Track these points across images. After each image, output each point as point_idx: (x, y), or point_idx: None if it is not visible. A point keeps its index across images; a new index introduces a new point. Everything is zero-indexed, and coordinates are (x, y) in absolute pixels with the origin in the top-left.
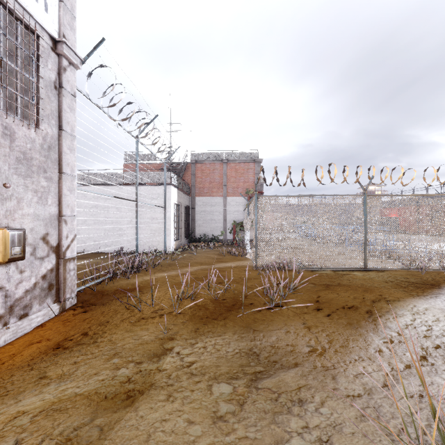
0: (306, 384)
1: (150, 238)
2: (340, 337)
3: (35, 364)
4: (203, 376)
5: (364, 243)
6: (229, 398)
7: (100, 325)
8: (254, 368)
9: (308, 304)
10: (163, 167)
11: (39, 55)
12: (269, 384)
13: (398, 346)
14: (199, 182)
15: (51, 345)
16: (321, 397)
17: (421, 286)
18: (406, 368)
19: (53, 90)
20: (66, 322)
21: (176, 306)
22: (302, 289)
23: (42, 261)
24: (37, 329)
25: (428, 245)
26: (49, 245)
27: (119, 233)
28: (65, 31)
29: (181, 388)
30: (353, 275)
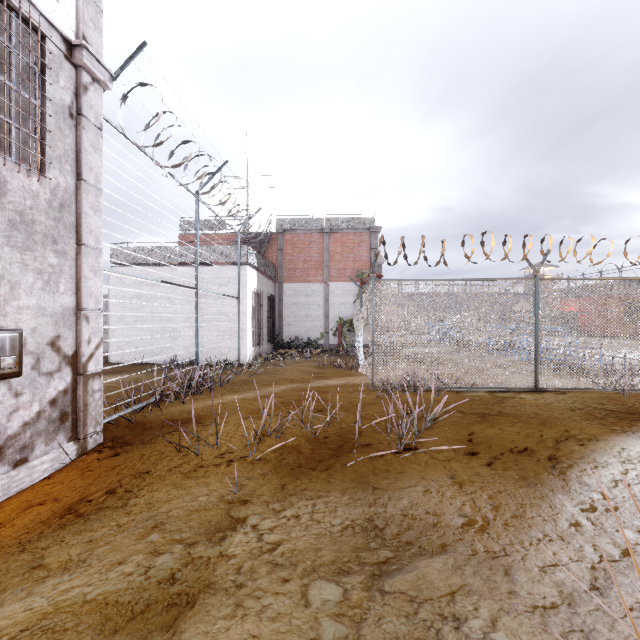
0: (464, 585)
1: (217, 343)
2: (510, 500)
3: (30, 543)
4: (294, 569)
5: (535, 350)
6: (338, 610)
7: (136, 477)
8: (376, 555)
9: (457, 447)
10: (236, 239)
11: (45, 66)
12: (402, 583)
13: (606, 517)
14: (289, 261)
15: (58, 509)
16: (491, 609)
17: (625, 417)
18: (624, 556)
19: (68, 120)
20: (86, 471)
21: (253, 447)
22: (446, 421)
23: (49, 379)
24: (42, 483)
25: (626, 354)
26: (62, 354)
27: (171, 336)
28: (85, 31)
29: (257, 592)
30: (520, 399)
